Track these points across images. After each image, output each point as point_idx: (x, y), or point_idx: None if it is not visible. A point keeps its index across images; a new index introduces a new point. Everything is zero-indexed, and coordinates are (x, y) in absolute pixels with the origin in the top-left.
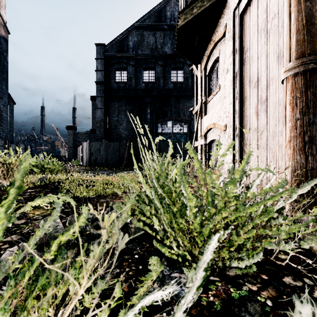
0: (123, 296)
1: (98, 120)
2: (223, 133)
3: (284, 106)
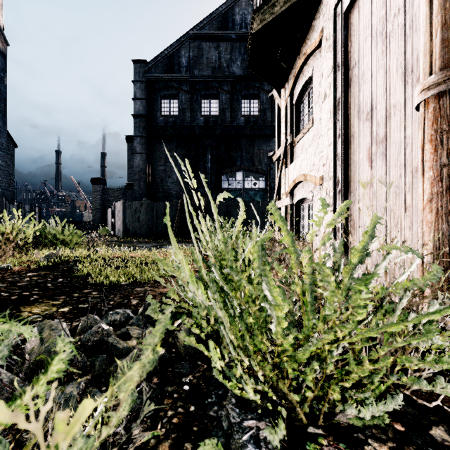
0: None
1: (136, 170)
2: (318, 189)
3: (421, 145)
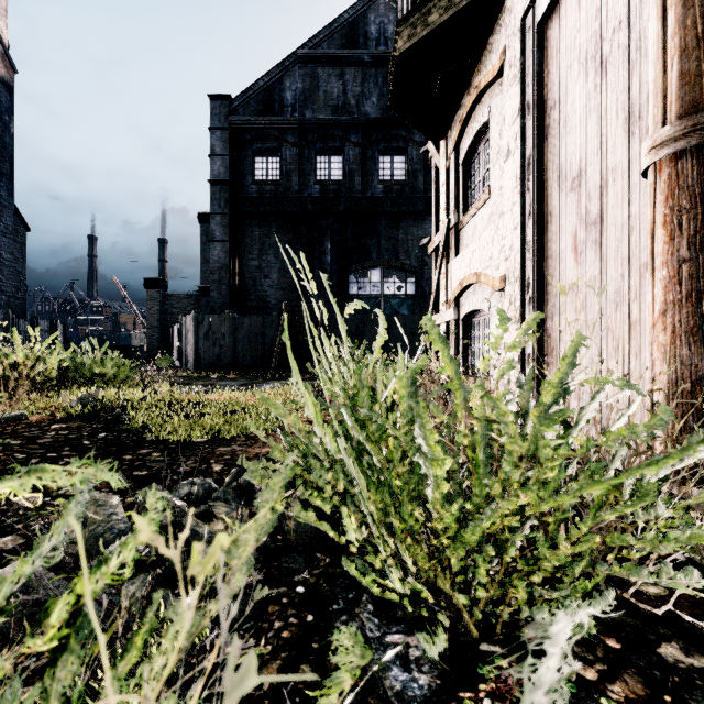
0: (265, 699)
1: (215, 266)
2: (497, 295)
3: (650, 231)
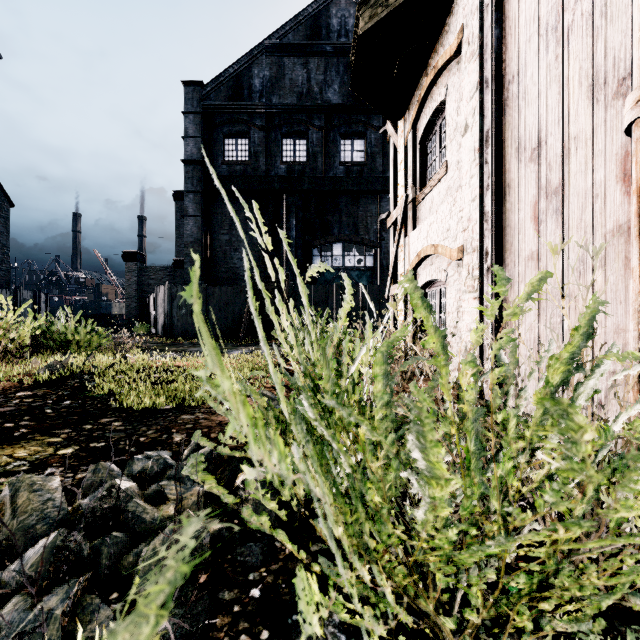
0: None
1: (188, 240)
2: (454, 266)
3: (635, 190)
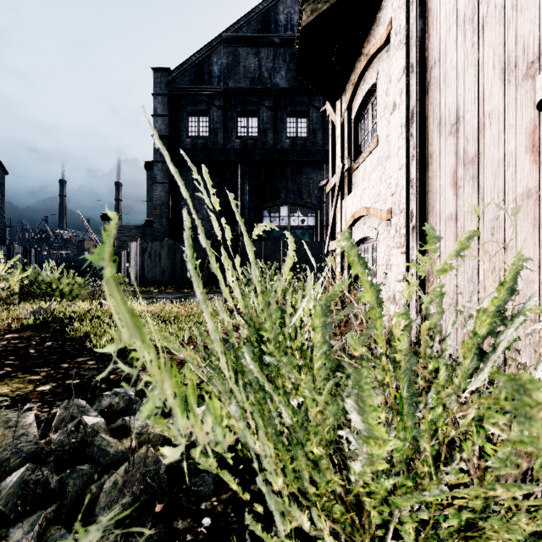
0: None
1: (157, 203)
2: (384, 225)
3: None
